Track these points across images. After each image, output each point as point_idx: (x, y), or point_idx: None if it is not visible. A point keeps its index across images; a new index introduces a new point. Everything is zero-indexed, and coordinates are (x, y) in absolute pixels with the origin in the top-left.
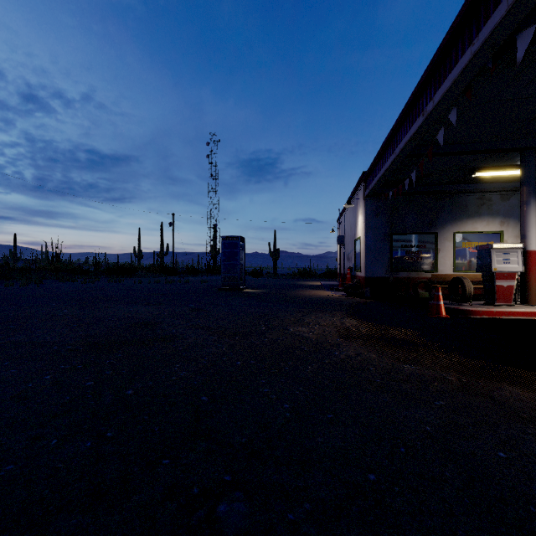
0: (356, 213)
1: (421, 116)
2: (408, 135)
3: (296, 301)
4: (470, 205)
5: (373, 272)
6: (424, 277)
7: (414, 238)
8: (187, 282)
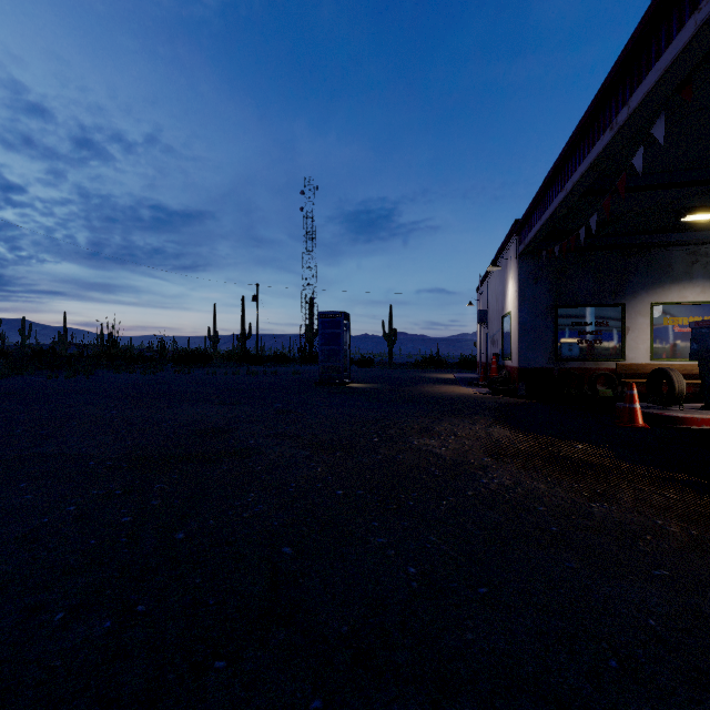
0: (504, 278)
1: (608, 132)
2: (586, 161)
3: (420, 400)
4: (675, 264)
5: (530, 361)
6: (605, 368)
7: (591, 312)
8: (274, 374)
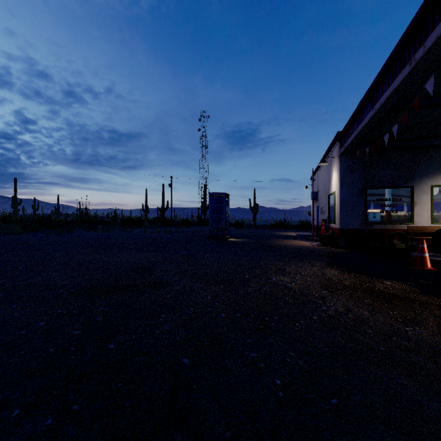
0: (330, 170)
1: (408, 66)
2: (390, 88)
3: (275, 249)
4: None
5: (348, 224)
6: (399, 229)
7: (390, 192)
8: (182, 232)
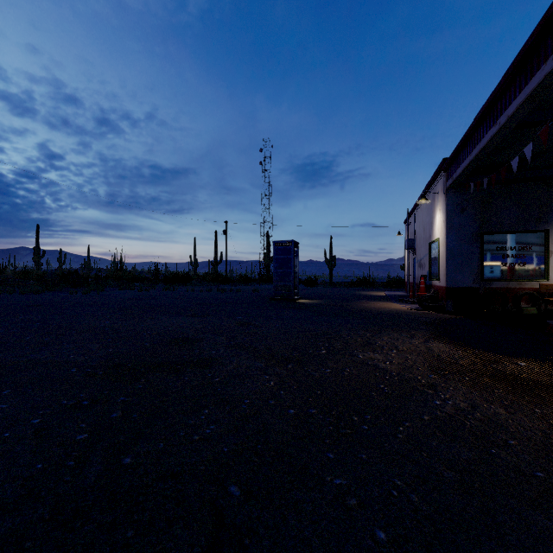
0: (432, 210)
1: (551, 59)
2: (523, 93)
3: (359, 315)
4: None
5: (457, 281)
6: (528, 288)
7: (515, 238)
8: (238, 291)
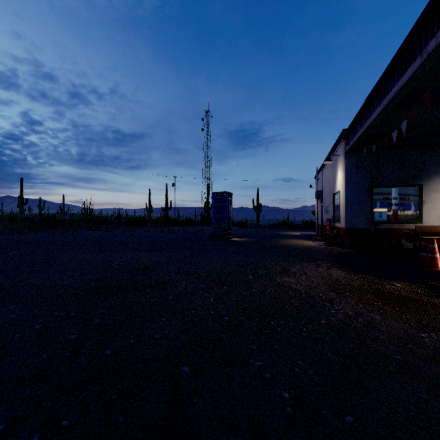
0: (335, 168)
1: (419, 59)
2: (400, 82)
3: (279, 249)
4: None
5: (354, 223)
6: (407, 228)
7: (397, 190)
8: (185, 231)
